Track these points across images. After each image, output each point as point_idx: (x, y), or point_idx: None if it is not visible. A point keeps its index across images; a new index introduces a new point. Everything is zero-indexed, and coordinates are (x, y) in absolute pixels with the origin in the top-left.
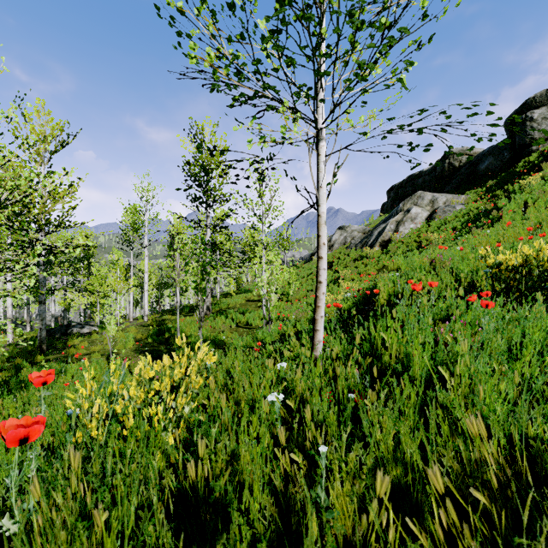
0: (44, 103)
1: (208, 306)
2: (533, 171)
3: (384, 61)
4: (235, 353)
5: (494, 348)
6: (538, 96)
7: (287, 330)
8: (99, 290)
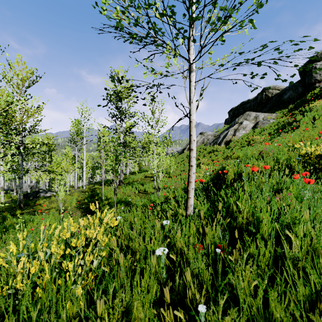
0: (22, 57)
1: (121, 180)
2: (317, 99)
3: (236, 14)
4: (136, 210)
5: (318, 212)
6: (319, 54)
7: (169, 195)
8: (57, 170)
